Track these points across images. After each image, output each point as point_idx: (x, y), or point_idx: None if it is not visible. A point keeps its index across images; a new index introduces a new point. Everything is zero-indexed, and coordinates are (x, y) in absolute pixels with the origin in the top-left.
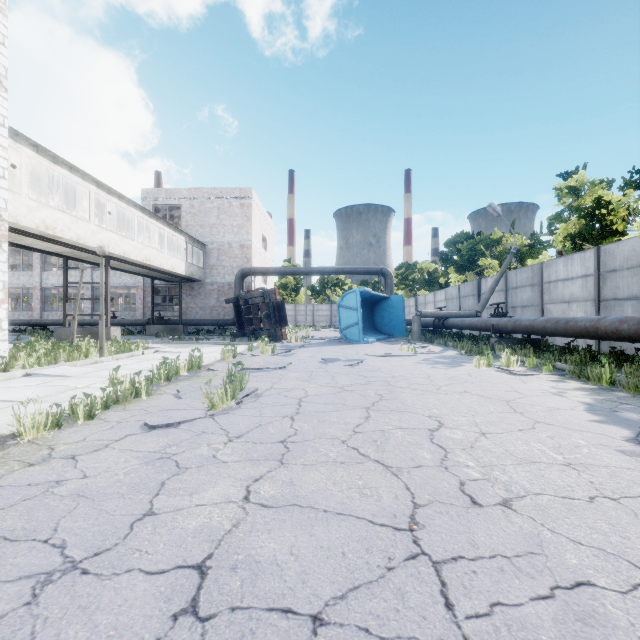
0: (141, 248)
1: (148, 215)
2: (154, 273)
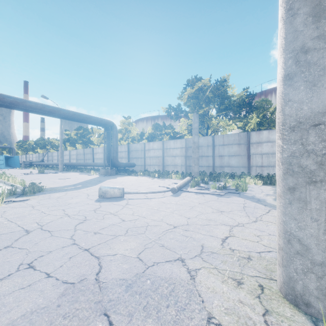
0: None
1: None
2: None
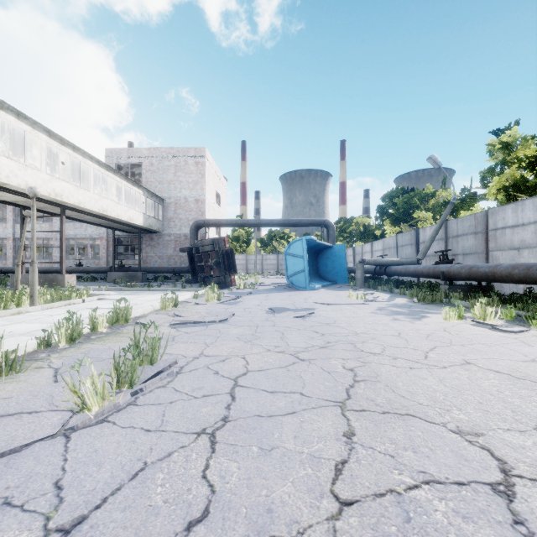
0: (97, 199)
1: (105, 168)
2: (114, 224)
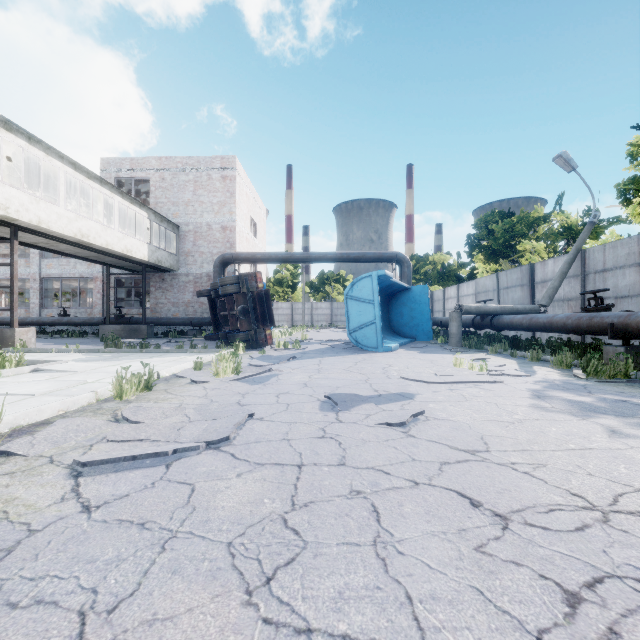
0: (72, 218)
1: (85, 175)
2: (106, 258)
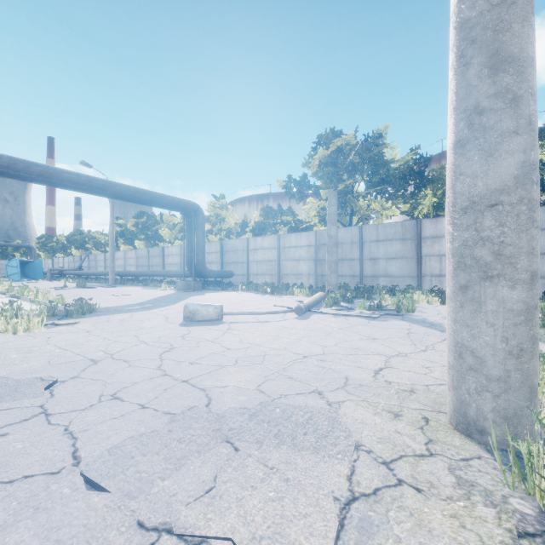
0: None
1: None
2: None
